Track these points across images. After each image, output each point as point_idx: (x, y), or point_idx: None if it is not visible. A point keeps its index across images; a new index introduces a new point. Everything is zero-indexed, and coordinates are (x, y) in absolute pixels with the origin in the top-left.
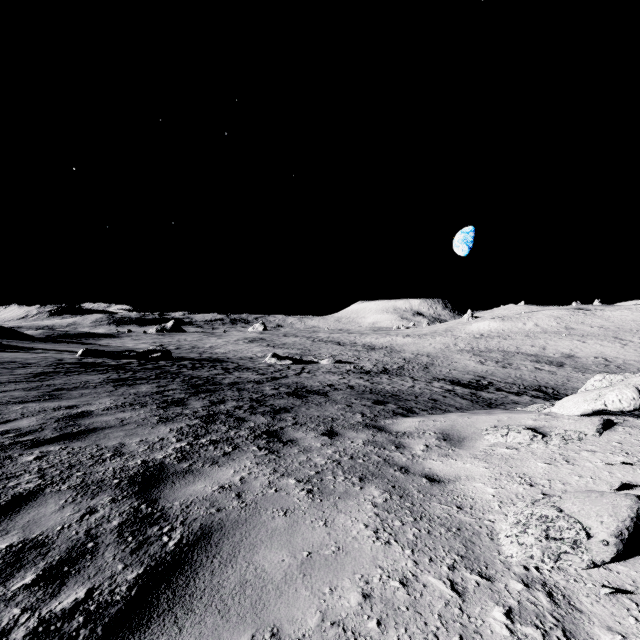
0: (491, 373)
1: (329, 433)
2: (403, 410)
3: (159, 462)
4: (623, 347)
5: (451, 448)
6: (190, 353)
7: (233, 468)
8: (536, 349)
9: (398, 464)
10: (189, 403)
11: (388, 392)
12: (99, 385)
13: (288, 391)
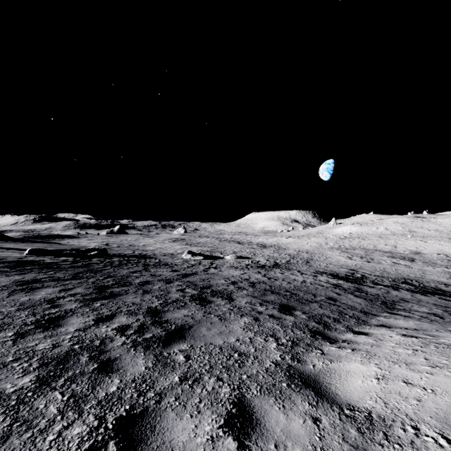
0: (360, 267)
1: (237, 417)
2: (316, 323)
3: None
4: None
5: None
6: (126, 250)
7: None
8: (389, 247)
9: None
10: (66, 322)
11: (287, 290)
12: None
13: (193, 293)
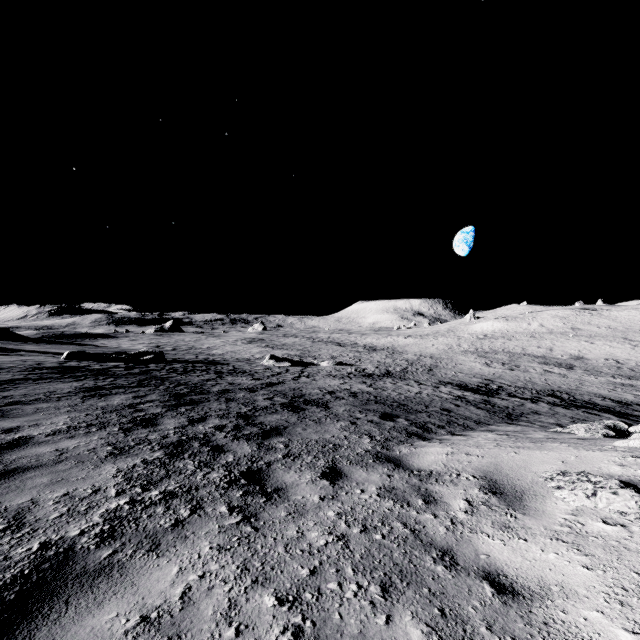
0: (499, 376)
1: (330, 473)
2: (417, 428)
3: (67, 546)
4: (634, 348)
5: (509, 511)
6: (186, 354)
7: (179, 561)
8: (543, 350)
9: (436, 543)
10: (161, 422)
11: (395, 401)
12: (65, 396)
13: (283, 401)
